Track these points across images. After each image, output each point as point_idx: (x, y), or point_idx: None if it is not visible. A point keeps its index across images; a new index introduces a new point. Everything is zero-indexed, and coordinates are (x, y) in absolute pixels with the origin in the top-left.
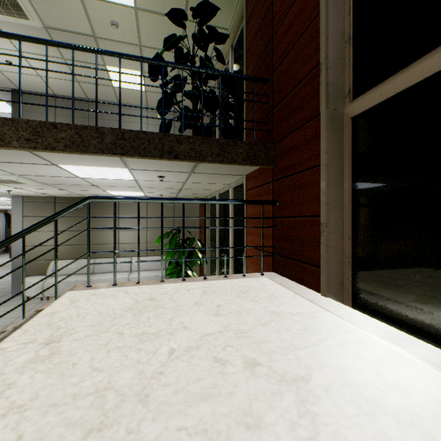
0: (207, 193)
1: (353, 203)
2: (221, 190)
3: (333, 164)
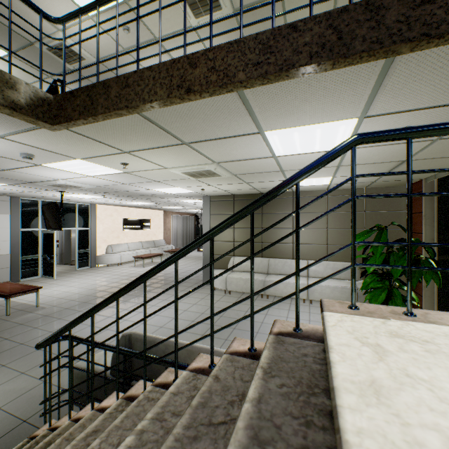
0: (445, 166)
1: None
2: None
3: None
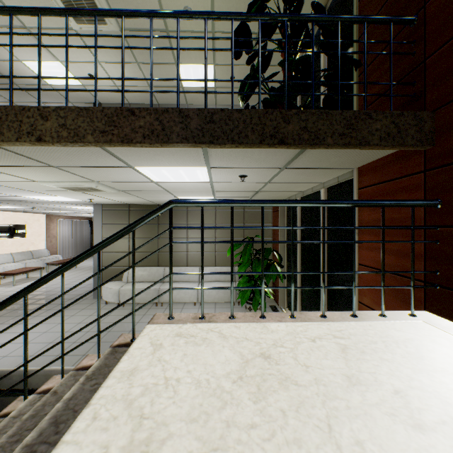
0: (286, 195)
1: None
2: (308, 191)
3: None
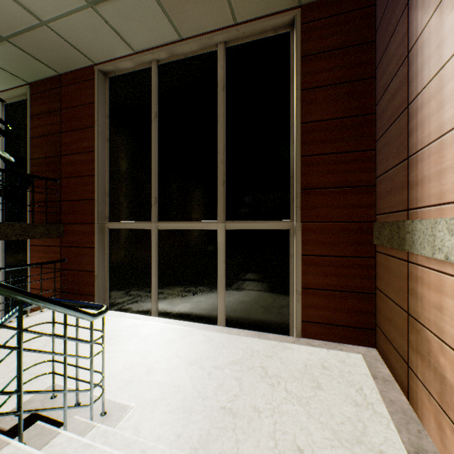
0: None
1: (110, 265)
2: None
3: (101, 248)
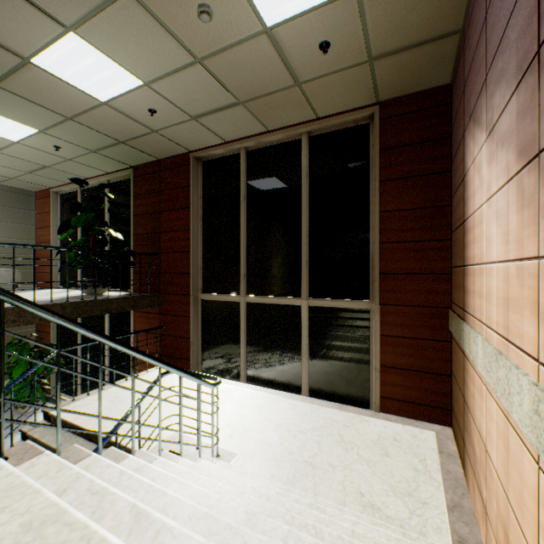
0: None
1: (203, 333)
2: None
3: (196, 317)
